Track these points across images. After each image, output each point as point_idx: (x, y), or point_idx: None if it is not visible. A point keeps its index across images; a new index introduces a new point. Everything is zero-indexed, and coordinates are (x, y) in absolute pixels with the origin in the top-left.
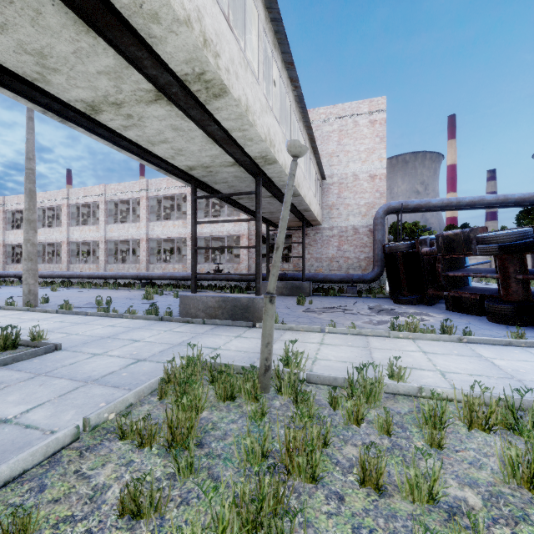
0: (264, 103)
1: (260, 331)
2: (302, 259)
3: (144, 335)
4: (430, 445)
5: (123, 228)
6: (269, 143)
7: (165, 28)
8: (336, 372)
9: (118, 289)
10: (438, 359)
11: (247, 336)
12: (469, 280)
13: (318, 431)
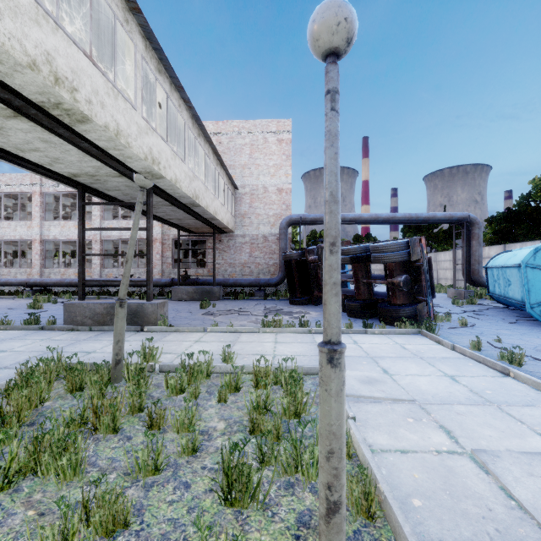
0: (143, 126)
1: (147, 334)
2: (213, 264)
3: (14, 345)
4: (218, 400)
5: (8, 226)
6: (151, 162)
7: (9, 68)
8: (192, 362)
9: (0, 297)
10: (282, 346)
11: (130, 339)
12: (348, 283)
13: (134, 401)
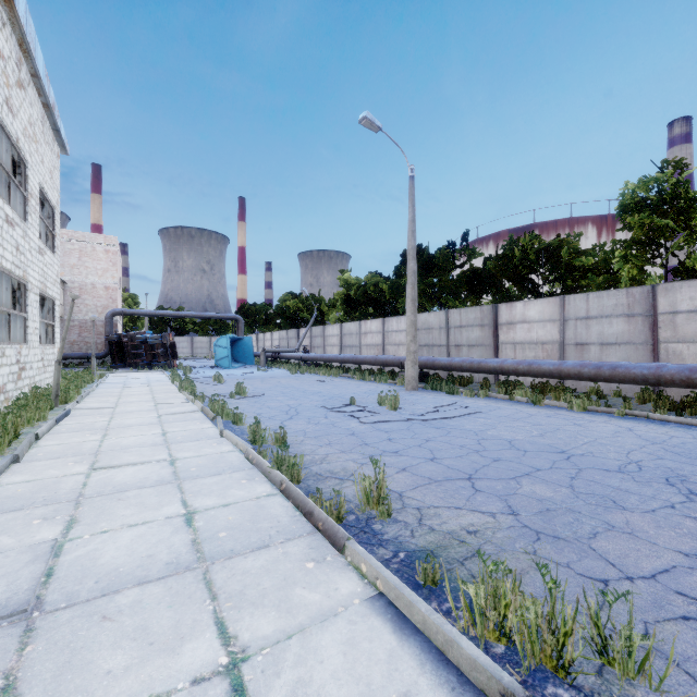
0: None
1: None
2: None
3: None
4: None
5: None
6: None
7: None
8: None
9: None
10: None
11: None
12: None
13: None
